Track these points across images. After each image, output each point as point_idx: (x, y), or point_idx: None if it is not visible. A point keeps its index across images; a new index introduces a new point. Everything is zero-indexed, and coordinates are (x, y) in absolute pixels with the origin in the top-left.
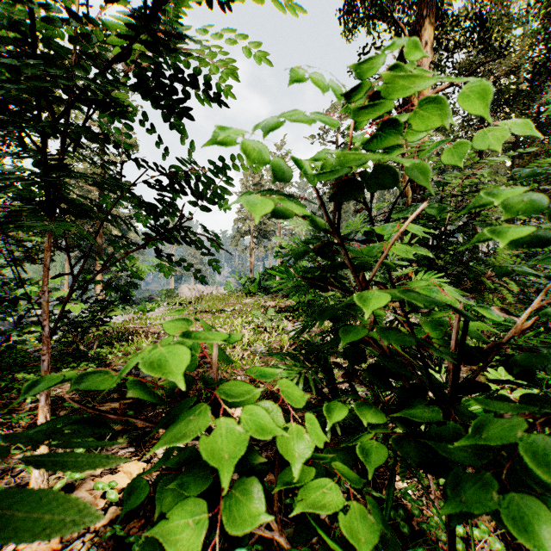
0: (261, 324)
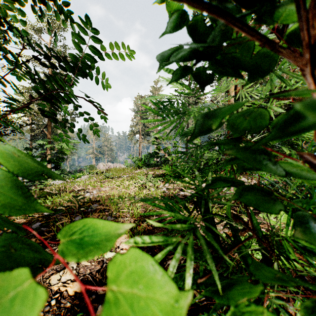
0: (144, 184)
